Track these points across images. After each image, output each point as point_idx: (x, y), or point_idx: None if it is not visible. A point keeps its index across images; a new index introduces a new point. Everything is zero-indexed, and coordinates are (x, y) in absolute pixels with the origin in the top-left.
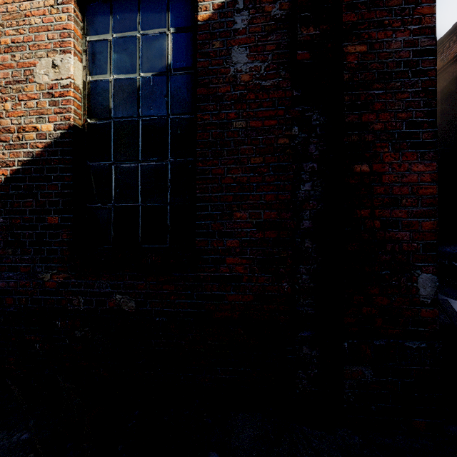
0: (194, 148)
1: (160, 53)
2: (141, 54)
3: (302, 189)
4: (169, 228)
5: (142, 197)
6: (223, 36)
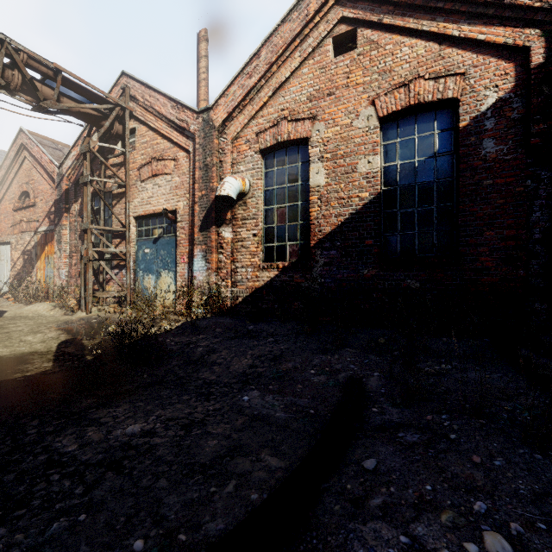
0: (457, 198)
1: (430, 146)
2: (417, 148)
3: (533, 216)
4: (437, 244)
5: (418, 228)
6: (476, 134)
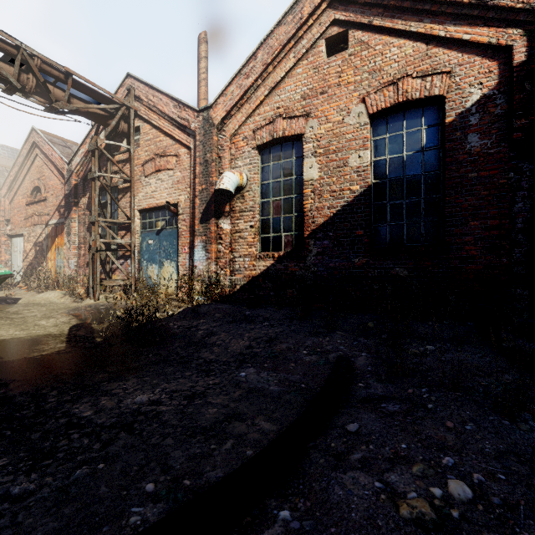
0: (443, 190)
1: (417, 140)
2: (405, 143)
3: (516, 207)
4: (424, 234)
5: (407, 218)
6: (462, 129)
